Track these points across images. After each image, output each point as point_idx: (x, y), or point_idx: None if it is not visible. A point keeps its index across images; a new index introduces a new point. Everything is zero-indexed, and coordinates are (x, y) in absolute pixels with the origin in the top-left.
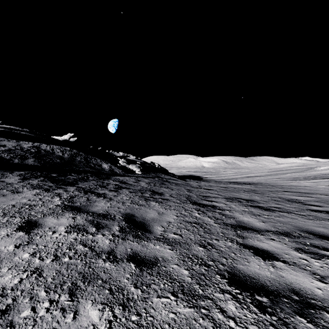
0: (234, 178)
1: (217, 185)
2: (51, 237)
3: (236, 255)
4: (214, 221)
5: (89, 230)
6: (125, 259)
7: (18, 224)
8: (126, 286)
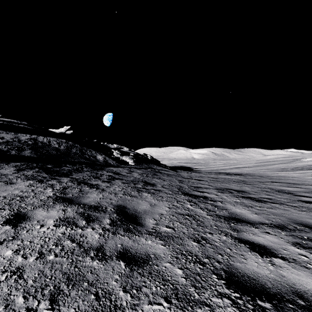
0: (223, 169)
1: (207, 176)
2: (38, 232)
3: (231, 251)
4: (206, 213)
5: (79, 223)
6: (114, 256)
7: (6, 217)
8: (114, 290)
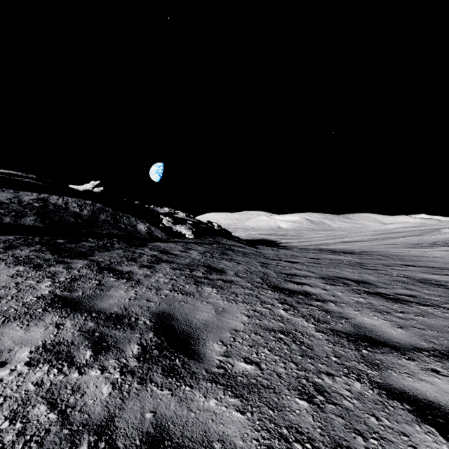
0: (324, 244)
1: (304, 255)
2: None
3: (381, 424)
4: (314, 326)
5: (78, 355)
6: None
7: None
8: None
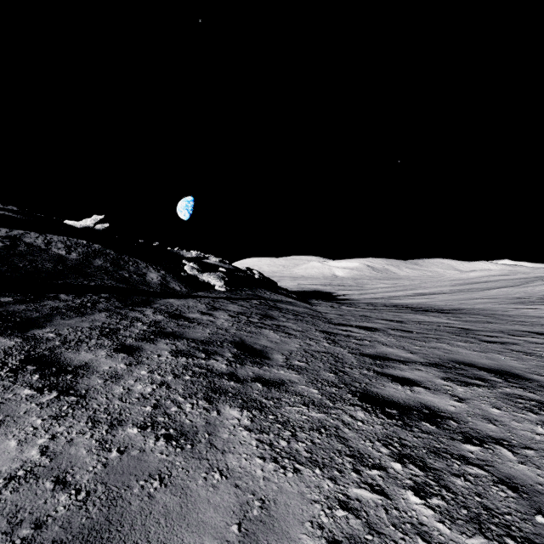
0: (394, 297)
1: (378, 316)
2: None
3: None
4: None
5: None
6: None
7: None
8: None
